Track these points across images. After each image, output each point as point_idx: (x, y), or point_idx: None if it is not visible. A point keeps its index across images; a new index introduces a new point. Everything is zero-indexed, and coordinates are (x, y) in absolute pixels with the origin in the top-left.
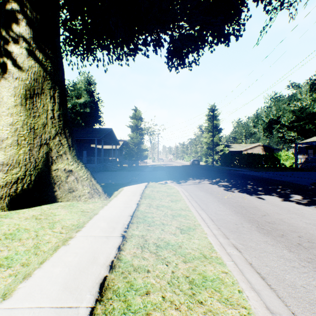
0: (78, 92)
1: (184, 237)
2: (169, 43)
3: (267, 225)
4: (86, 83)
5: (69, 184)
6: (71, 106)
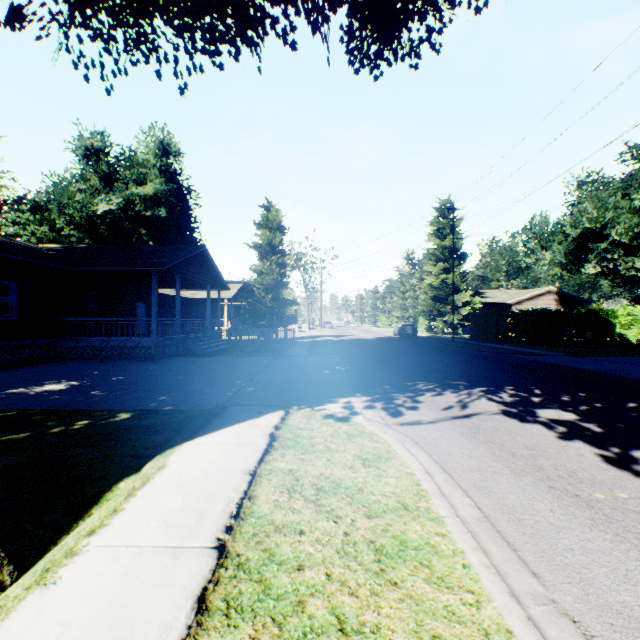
0: (141, 172)
1: None
2: None
3: None
4: (159, 152)
5: None
6: (123, 203)
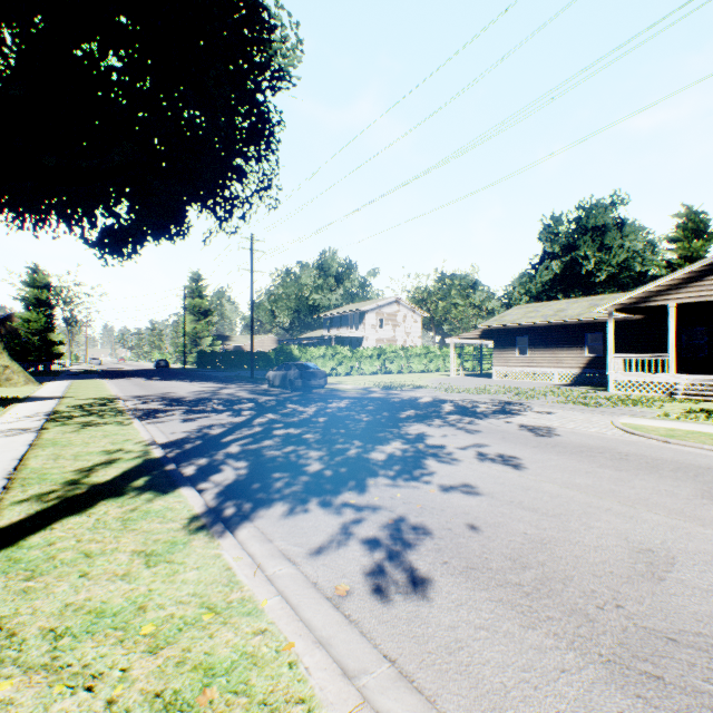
0: None
1: (97, 386)
2: (102, 234)
3: (142, 385)
4: None
5: (7, 375)
6: None
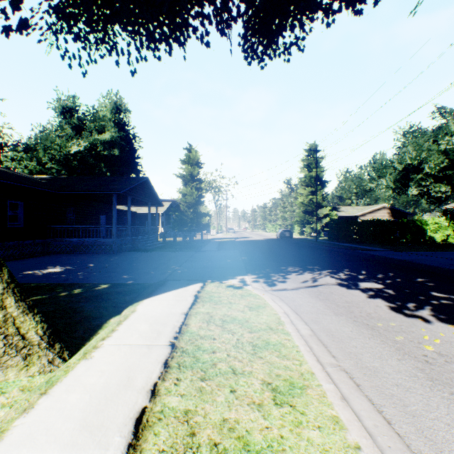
0: (101, 124)
1: None
2: (248, 2)
3: None
4: (113, 110)
5: None
6: (88, 146)
